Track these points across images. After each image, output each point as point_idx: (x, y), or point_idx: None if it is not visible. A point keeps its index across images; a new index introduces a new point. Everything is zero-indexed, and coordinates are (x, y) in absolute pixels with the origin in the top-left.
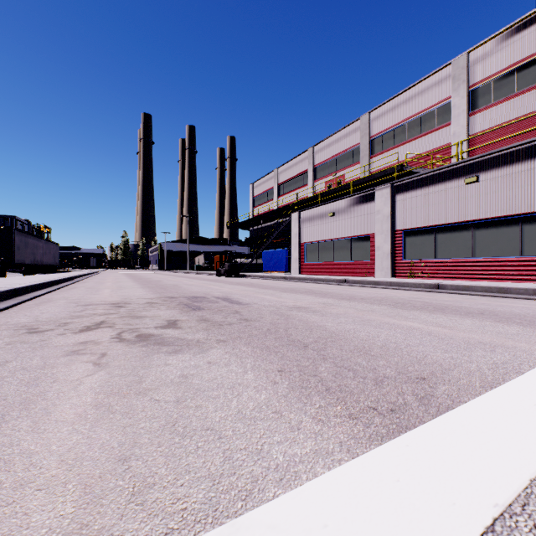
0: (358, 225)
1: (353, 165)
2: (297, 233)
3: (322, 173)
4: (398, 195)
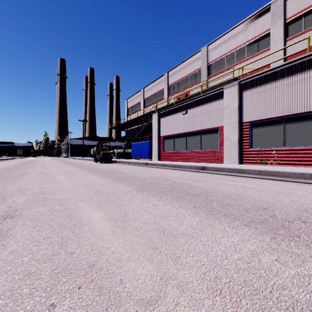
0: (207, 120)
1: (195, 83)
2: (157, 128)
3: (174, 90)
4: (245, 91)
